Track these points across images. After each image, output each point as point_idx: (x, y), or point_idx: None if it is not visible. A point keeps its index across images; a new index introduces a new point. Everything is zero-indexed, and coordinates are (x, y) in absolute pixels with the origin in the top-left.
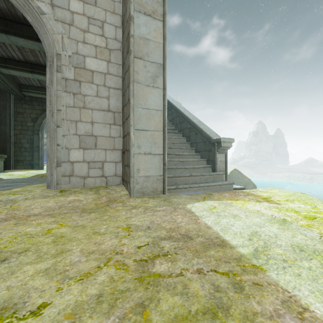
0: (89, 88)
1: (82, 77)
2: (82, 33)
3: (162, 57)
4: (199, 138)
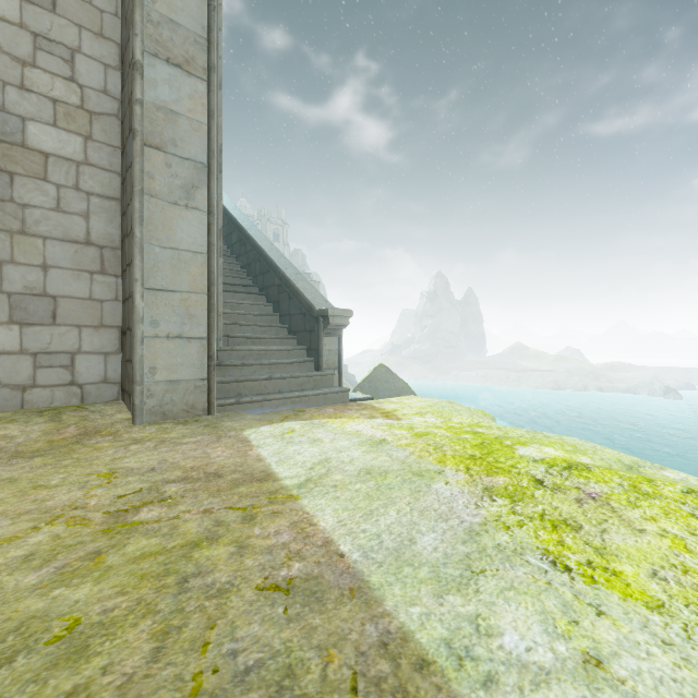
0: (35, 189)
1: (18, 165)
2: (16, 66)
3: (207, 151)
4: (295, 306)
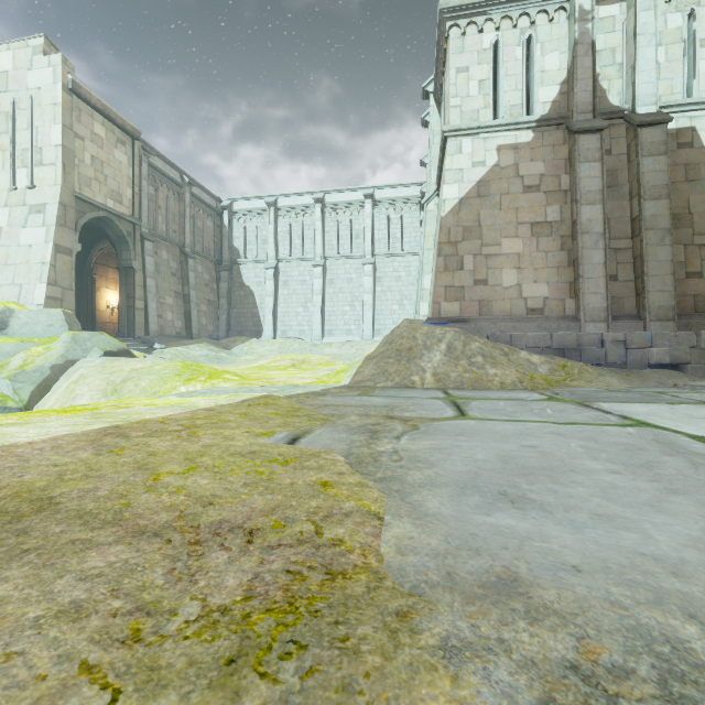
0: None
1: None
2: None
3: None
4: None
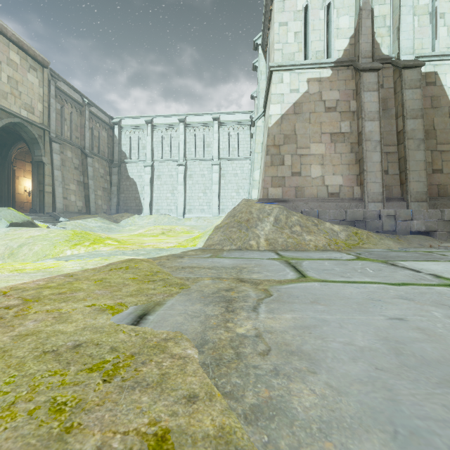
0: None
1: None
2: None
3: None
4: None
